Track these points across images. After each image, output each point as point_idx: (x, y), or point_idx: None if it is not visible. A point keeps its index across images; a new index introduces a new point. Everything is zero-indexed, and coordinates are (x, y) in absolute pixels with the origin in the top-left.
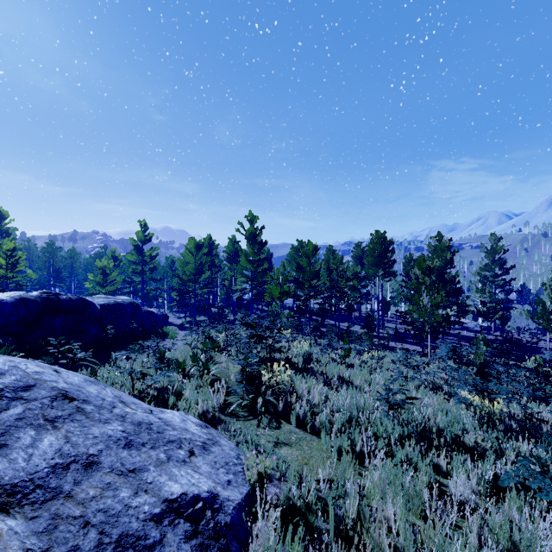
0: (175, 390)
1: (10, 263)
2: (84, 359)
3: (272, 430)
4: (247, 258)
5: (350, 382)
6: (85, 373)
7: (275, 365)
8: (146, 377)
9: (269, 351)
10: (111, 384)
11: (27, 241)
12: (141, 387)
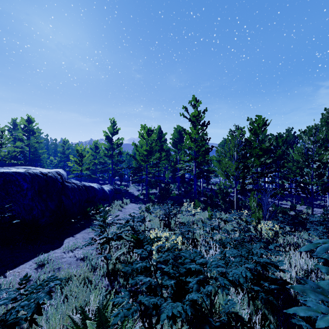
0: None
1: None
2: None
3: None
4: (190, 137)
5: None
6: None
7: None
8: None
9: None
10: None
11: (55, 140)
12: None
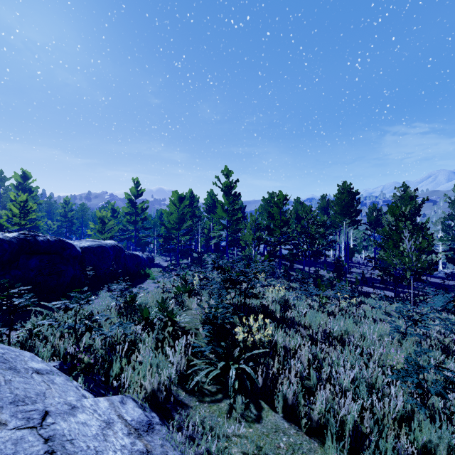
0: (126, 350)
1: (23, 212)
2: (27, 306)
3: (250, 426)
4: (222, 208)
5: (343, 341)
6: (40, 319)
7: (251, 319)
8: (90, 333)
9: (243, 297)
10: (59, 336)
11: (49, 198)
12: (90, 343)
